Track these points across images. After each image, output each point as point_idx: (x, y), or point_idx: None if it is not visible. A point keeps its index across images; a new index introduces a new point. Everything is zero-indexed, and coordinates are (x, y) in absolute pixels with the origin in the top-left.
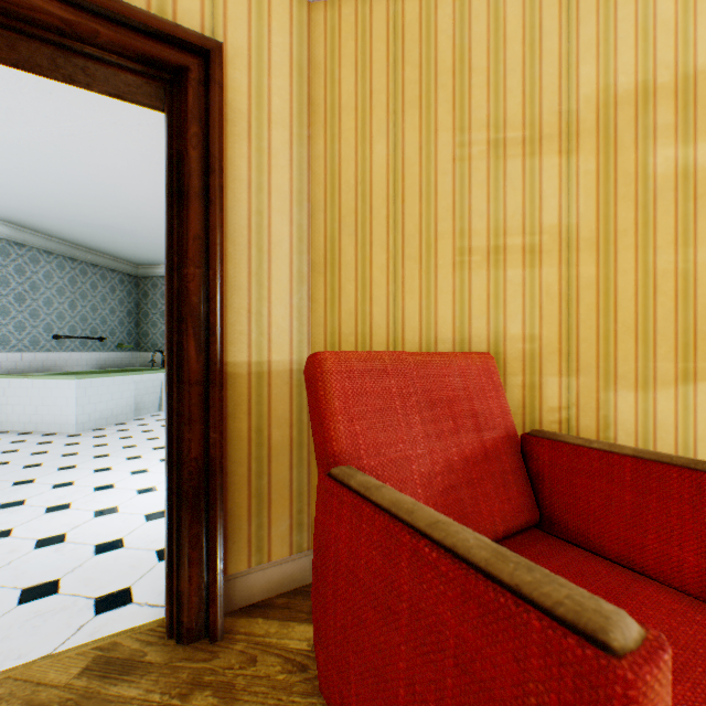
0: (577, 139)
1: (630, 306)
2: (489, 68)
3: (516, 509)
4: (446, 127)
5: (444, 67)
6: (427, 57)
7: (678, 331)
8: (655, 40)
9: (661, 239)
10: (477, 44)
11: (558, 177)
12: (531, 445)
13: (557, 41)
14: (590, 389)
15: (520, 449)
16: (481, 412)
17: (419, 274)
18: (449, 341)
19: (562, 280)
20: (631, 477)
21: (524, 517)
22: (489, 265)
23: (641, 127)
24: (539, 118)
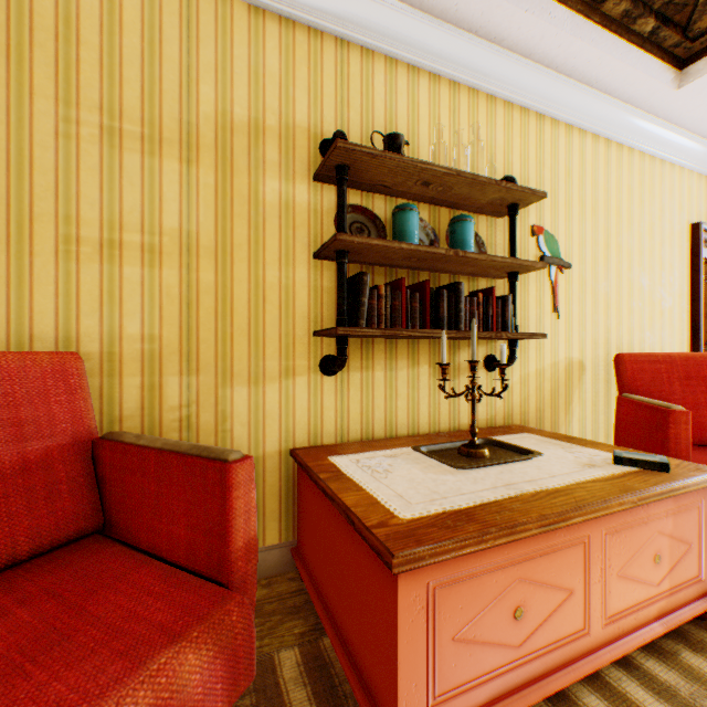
0: (199, 152)
1: (245, 312)
2: (103, 48)
3: (67, 520)
4: (47, 94)
5: (44, 24)
6: (20, 3)
7: (283, 335)
8: (266, 87)
9: (270, 257)
10: (88, 16)
11: (180, 183)
12: (100, 448)
13: (179, 51)
14: (211, 387)
15: (93, 454)
16: (34, 419)
17: (8, 258)
18: (52, 339)
19: (184, 283)
20: (156, 468)
21: (78, 527)
22: (103, 259)
23: (254, 157)
24: (161, 120)
